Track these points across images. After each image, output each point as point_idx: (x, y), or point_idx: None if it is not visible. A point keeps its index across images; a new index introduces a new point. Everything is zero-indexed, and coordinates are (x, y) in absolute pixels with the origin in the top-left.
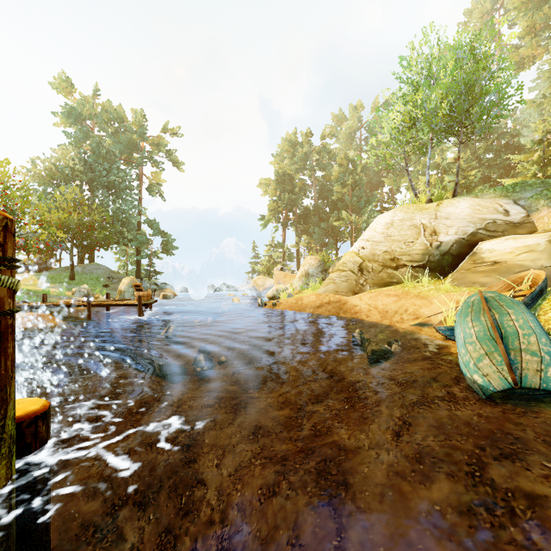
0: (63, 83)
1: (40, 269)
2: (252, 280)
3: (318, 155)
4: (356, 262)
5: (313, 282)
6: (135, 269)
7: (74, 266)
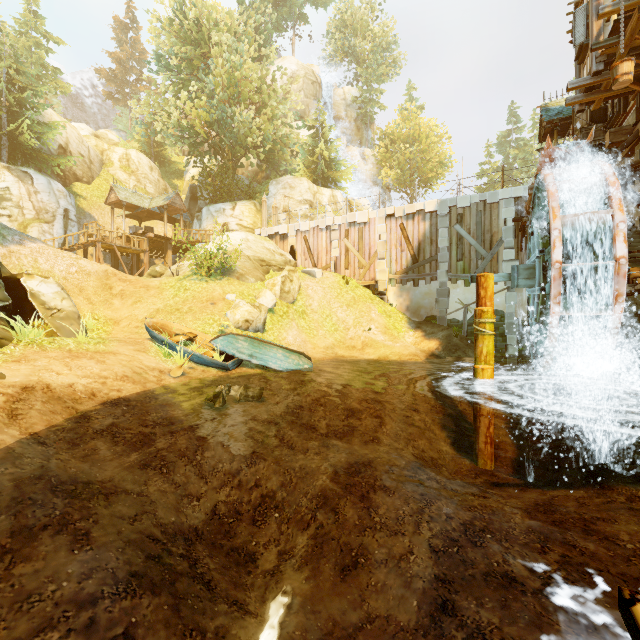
0: None
1: None
2: None
3: None
4: None
5: None
6: None
7: None
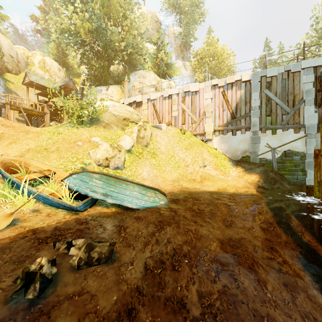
0: None
1: None
2: None
3: None
4: None
5: None
6: None
7: None
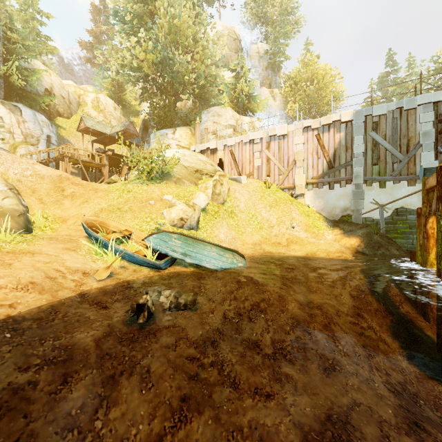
0: None
1: None
2: None
3: None
4: None
5: None
6: None
7: None
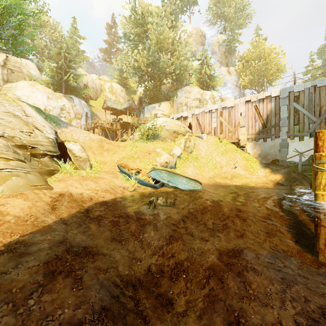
0: None
1: None
2: None
3: None
4: (5, 145)
5: None
6: None
7: None
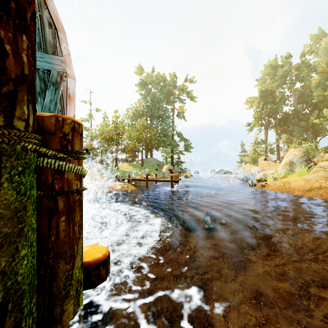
0: (139, 70)
1: (131, 161)
2: (241, 167)
3: (297, 70)
4: None
5: (299, 169)
6: (171, 160)
7: (143, 159)
